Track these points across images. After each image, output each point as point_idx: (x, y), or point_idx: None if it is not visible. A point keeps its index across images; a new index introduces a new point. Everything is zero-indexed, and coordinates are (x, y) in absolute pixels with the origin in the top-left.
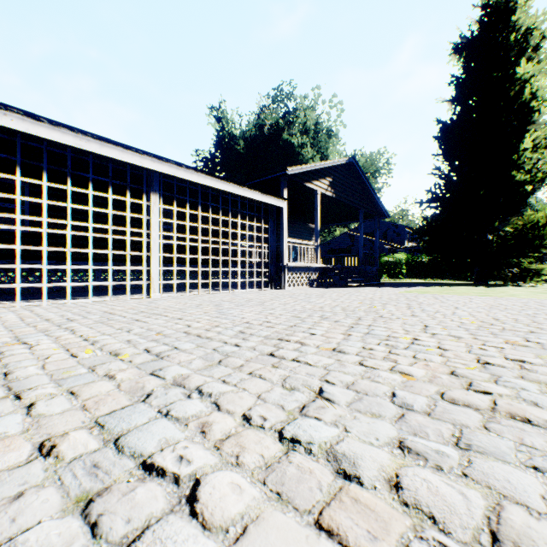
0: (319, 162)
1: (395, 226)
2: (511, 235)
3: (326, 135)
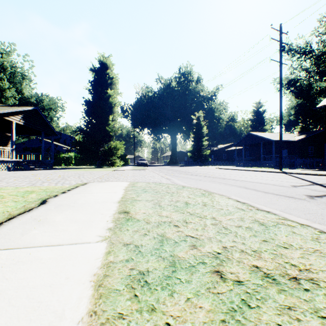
0: (14, 109)
1: (71, 137)
2: (108, 149)
3: (21, 76)
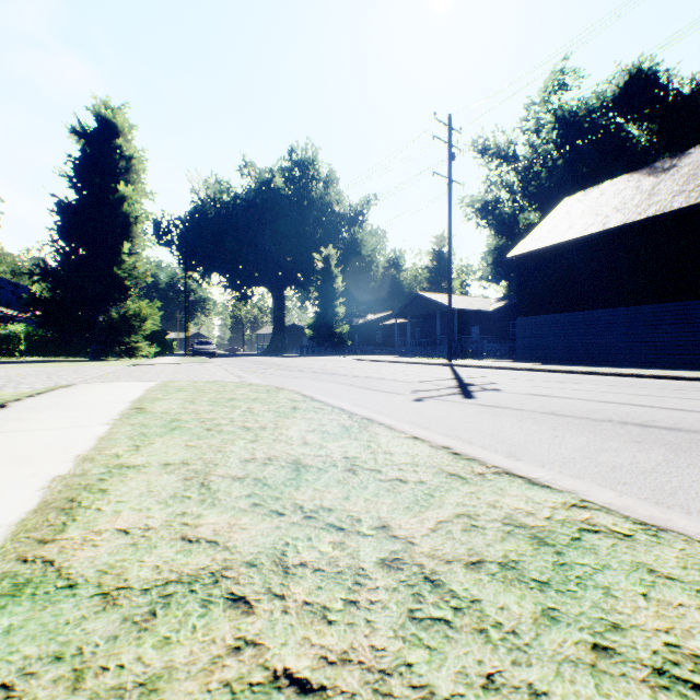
0: None
1: (15, 286)
2: (119, 319)
3: None
